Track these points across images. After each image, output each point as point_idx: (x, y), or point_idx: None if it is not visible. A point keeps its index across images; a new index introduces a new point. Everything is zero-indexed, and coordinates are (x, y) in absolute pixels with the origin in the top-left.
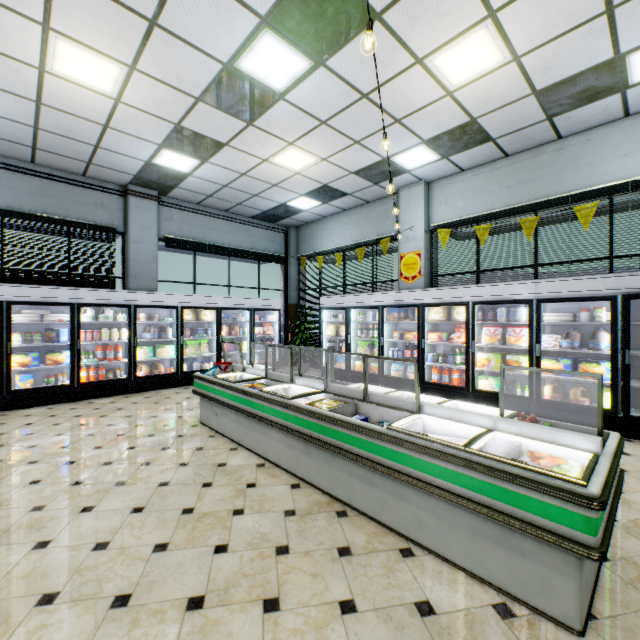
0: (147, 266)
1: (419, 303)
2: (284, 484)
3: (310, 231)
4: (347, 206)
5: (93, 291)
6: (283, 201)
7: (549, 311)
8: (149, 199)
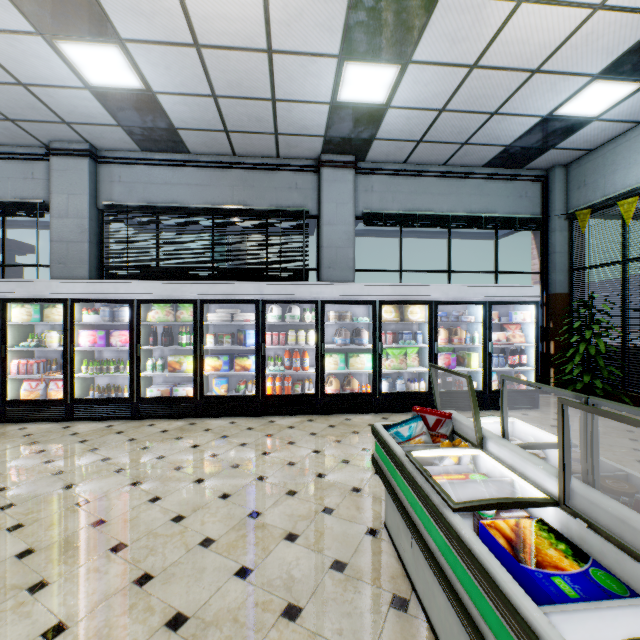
0: (341, 252)
1: None
2: None
3: (597, 163)
4: None
5: (277, 285)
6: (547, 110)
7: None
8: (343, 167)
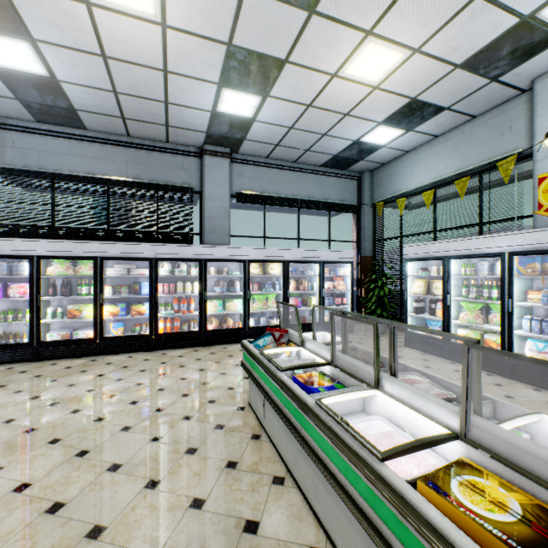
0: (220, 222)
1: None
2: None
3: (387, 172)
4: (440, 129)
5: (168, 246)
6: (356, 137)
7: None
8: (221, 157)
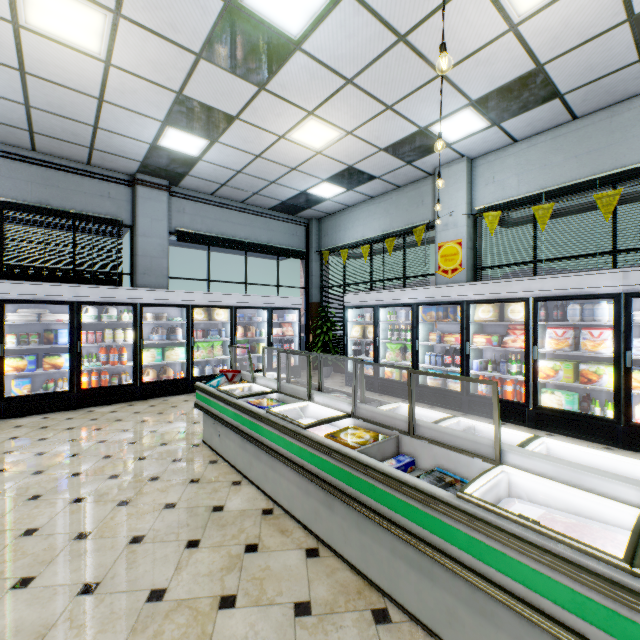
0: (156, 262)
1: (463, 300)
2: (296, 548)
3: (333, 223)
4: (374, 192)
5: (94, 288)
6: (303, 188)
7: (638, 308)
8: (159, 189)
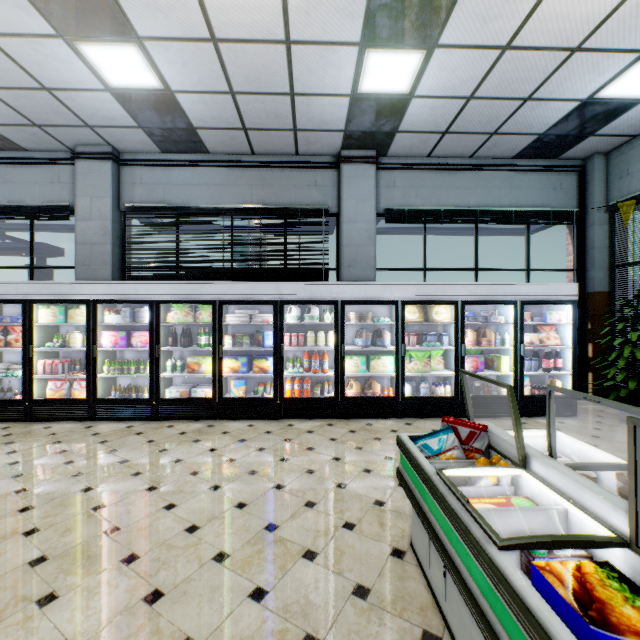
0: (362, 251)
1: None
2: None
3: None
4: None
5: (295, 285)
6: (587, 92)
7: None
8: (364, 163)
